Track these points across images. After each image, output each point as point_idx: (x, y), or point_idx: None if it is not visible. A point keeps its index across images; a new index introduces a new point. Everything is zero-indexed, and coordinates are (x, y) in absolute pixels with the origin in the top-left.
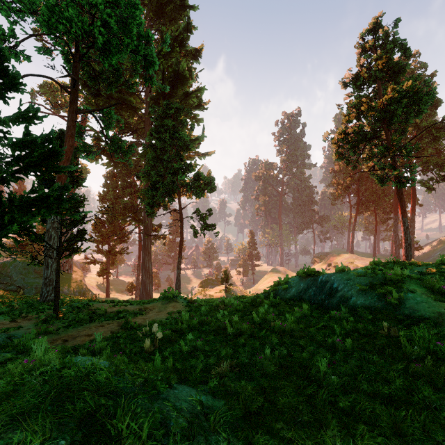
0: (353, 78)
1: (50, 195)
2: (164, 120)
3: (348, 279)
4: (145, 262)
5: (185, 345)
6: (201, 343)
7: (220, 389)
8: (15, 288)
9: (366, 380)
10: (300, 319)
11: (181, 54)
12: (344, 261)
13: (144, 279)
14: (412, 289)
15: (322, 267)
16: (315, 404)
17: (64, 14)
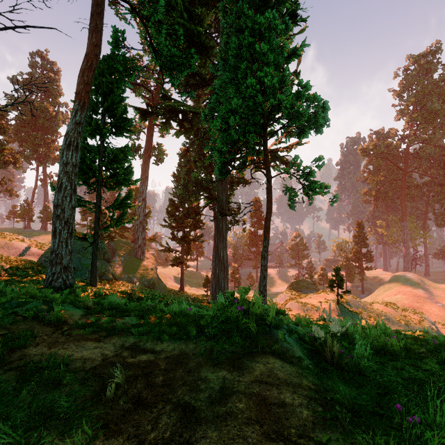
0: None
1: None
2: (241, 18)
3: None
4: (219, 250)
5: None
6: None
7: None
8: None
9: None
10: None
11: None
12: None
13: (217, 273)
14: None
15: None
16: None
17: None
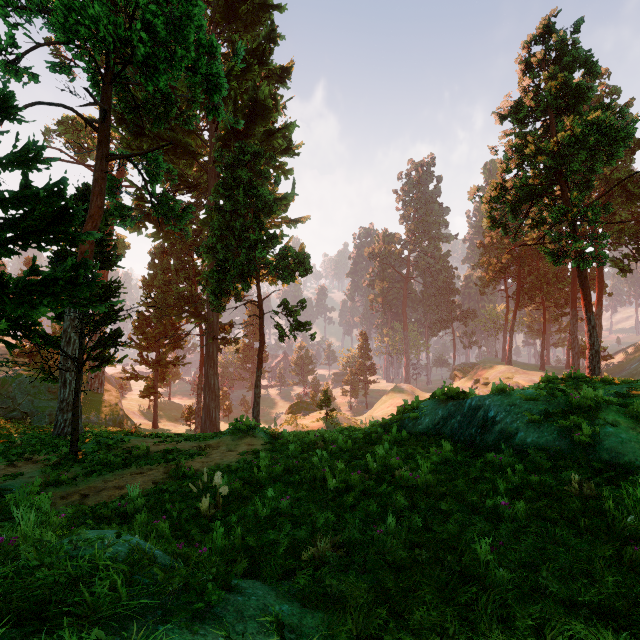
0: (513, 108)
1: (60, 277)
2: (236, 170)
3: (512, 405)
4: (209, 377)
5: (263, 506)
6: (287, 503)
7: (315, 589)
8: (20, 416)
9: (555, 574)
10: (439, 466)
11: (261, 75)
12: (498, 375)
13: (207, 402)
14: (613, 420)
15: (466, 384)
16: (474, 620)
17: (87, 12)
